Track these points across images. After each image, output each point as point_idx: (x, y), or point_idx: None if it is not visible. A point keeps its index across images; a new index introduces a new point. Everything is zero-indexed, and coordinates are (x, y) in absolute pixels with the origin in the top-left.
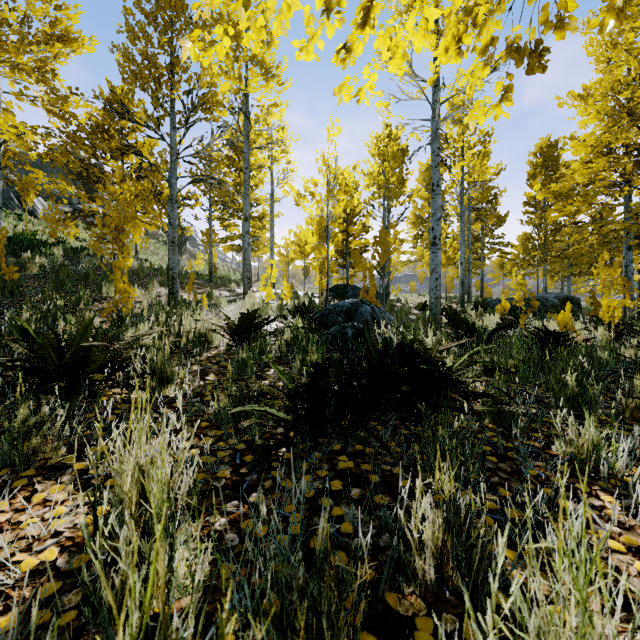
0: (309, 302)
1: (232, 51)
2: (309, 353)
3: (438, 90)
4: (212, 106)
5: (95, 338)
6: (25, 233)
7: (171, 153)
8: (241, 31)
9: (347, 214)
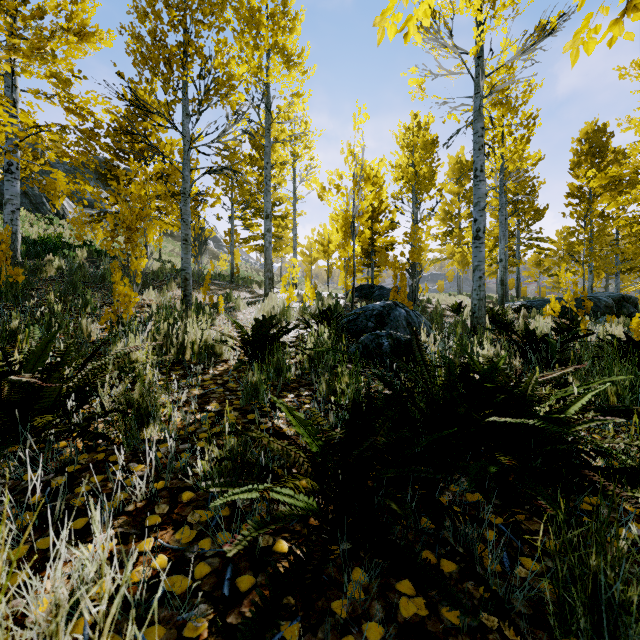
0: (335, 305)
1: (252, 39)
2: (339, 378)
3: (482, 62)
4: (228, 90)
5: (63, 358)
6: (50, 236)
7: (184, 142)
8: (262, 18)
9: (372, 211)
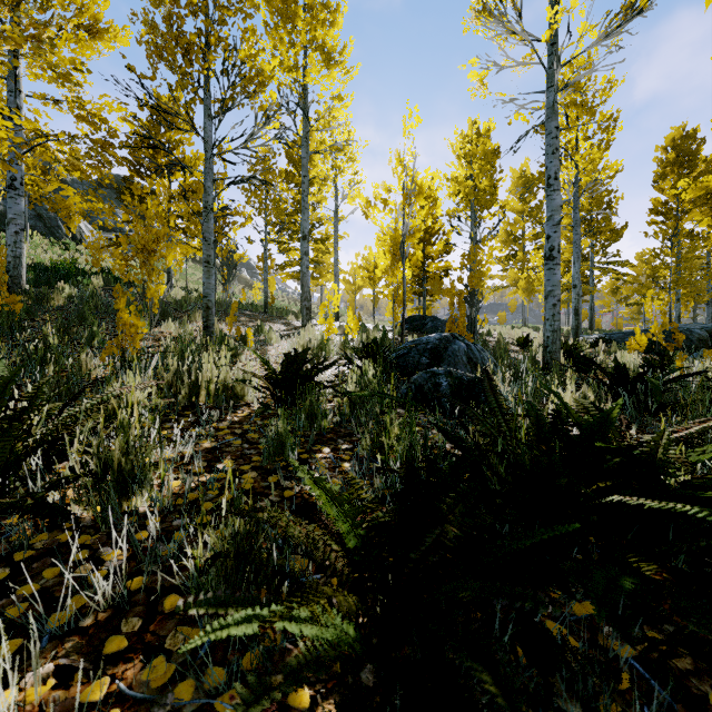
0: (382, 337)
1: (287, 35)
2: (387, 429)
3: (556, 49)
4: (257, 87)
5: (31, 402)
6: (63, 261)
7: (205, 148)
8: (298, 10)
9: (424, 232)
